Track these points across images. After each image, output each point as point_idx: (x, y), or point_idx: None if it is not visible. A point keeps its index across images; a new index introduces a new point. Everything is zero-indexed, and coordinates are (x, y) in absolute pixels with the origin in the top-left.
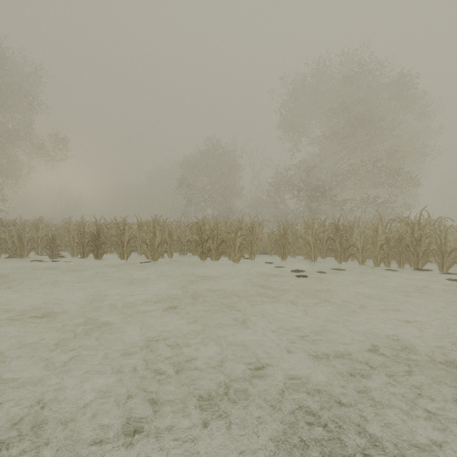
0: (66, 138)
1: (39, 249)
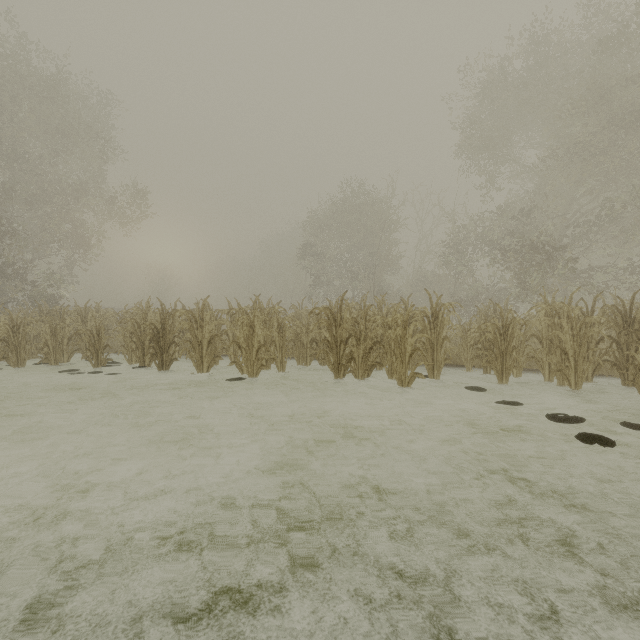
0: (147, 192)
1: (88, 351)
